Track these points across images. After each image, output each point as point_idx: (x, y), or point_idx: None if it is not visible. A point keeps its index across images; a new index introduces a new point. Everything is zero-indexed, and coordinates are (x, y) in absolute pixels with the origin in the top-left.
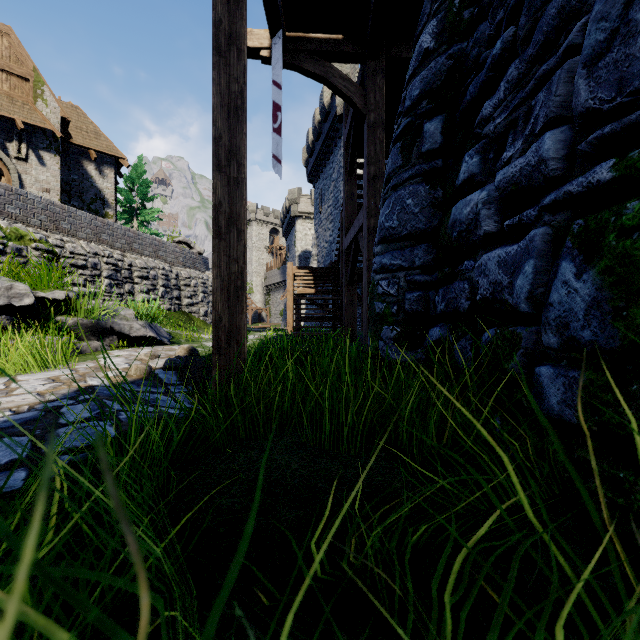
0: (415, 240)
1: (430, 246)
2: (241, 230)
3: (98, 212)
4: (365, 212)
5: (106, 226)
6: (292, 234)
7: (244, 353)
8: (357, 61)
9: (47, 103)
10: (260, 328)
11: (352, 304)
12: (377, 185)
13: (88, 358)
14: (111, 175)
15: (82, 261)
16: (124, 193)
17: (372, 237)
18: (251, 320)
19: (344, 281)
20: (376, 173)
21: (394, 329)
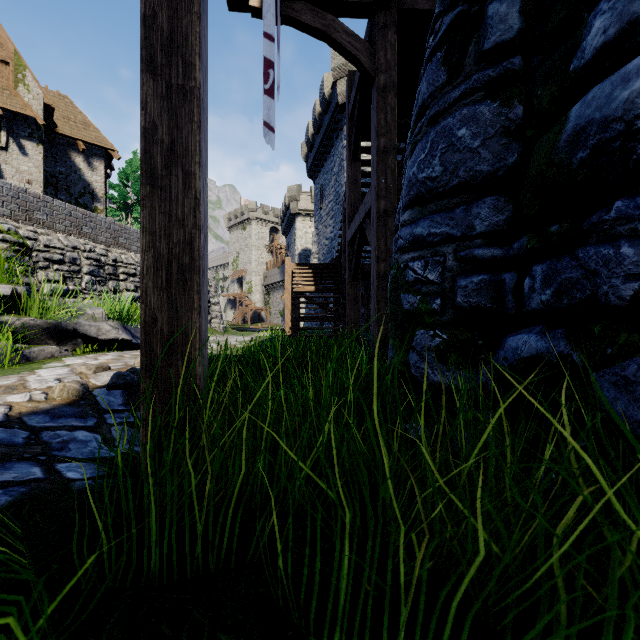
0: (472, 193)
1: (501, 199)
2: (190, 172)
3: (87, 206)
4: (374, 193)
5: (88, 218)
6: (292, 232)
7: (195, 375)
8: (364, 15)
9: (29, 89)
10: (259, 328)
11: (356, 302)
12: (388, 160)
13: (28, 368)
14: (101, 168)
15: (58, 255)
16: (118, 189)
17: (382, 222)
18: (250, 320)
19: (347, 277)
20: (387, 146)
21: (436, 335)
